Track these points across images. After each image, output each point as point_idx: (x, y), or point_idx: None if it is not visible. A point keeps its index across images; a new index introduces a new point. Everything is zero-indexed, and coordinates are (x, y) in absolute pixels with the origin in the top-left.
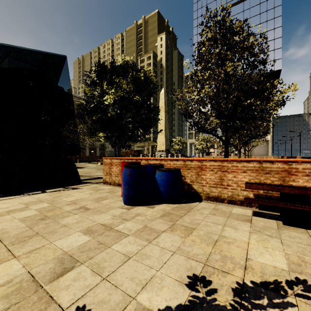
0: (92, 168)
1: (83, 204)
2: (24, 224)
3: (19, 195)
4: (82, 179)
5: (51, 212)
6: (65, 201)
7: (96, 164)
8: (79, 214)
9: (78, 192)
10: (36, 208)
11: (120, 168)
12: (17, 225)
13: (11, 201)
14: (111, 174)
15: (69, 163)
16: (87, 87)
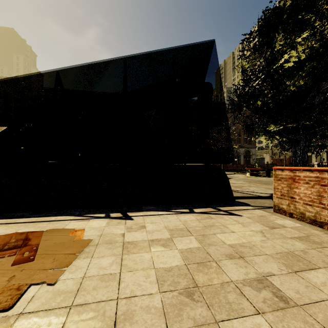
0: (240, 179)
1: (261, 267)
2: (159, 298)
3: (167, 210)
4: (234, 195)
5: (203, 273)
6: (221, 242)
7: (243, 174)
8: (268, 315)
9: (238, 224)
10: (181, 248)
11: (319, 189)
12: (150, 293)
13: (158, 220)
14: (293, 197)
15: (219, 173)
16: (246, 58)
